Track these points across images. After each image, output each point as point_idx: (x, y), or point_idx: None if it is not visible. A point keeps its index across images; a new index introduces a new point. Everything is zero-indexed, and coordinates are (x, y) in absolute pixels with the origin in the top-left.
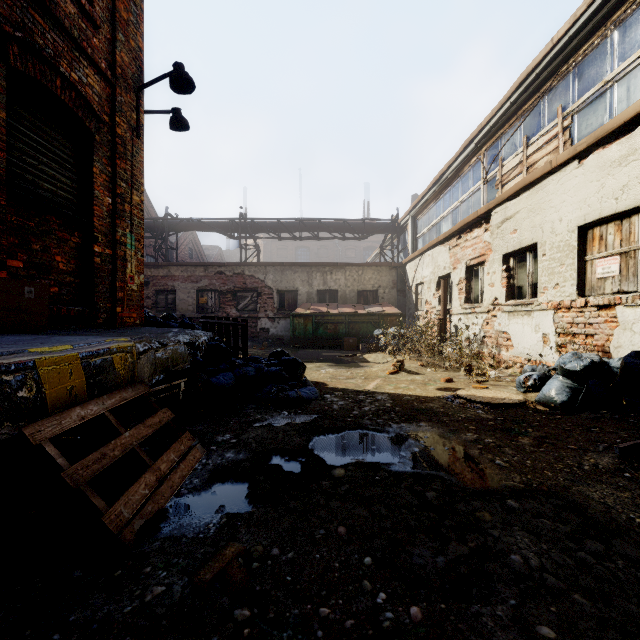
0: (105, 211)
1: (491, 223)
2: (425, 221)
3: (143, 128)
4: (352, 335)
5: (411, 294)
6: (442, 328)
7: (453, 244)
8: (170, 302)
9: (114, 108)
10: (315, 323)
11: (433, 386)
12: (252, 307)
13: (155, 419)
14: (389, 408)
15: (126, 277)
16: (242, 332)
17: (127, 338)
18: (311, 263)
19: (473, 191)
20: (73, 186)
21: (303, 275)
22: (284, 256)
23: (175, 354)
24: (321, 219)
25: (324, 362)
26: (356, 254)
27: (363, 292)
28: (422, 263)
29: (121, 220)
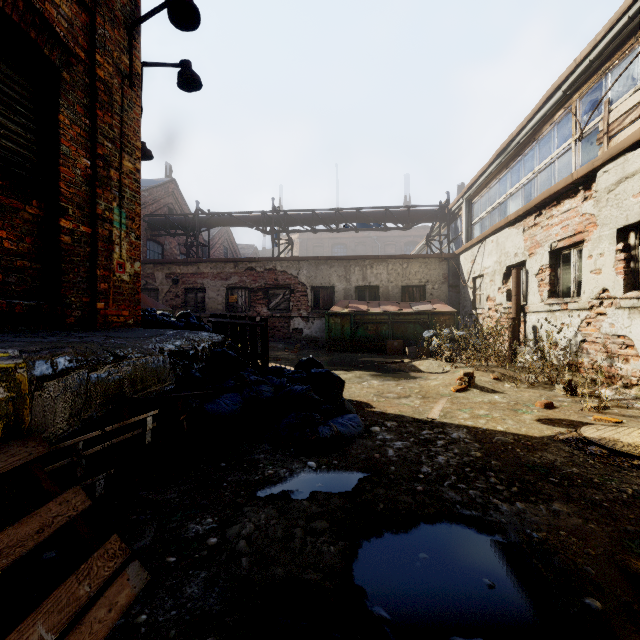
0: (79, 175)
1: (596, 187)
2: (484, 203)
3: (139, 78)
4: (396, 337)
5: (466, 289)
6: (515, 330)
7: (529, 224)
8: (199, 301)
9: (93, 42)
10: (353, 323)
11: (529, 415)
12: (284, 306)
13: (26, 527)
14: (480, 461)
15: (112, 264)
16: (261, 335)
17: (7, 351)
18: (349, 256)
19: (558, 154)
20: (29, 137)
21: (340, 270)
22: (320, 254)
23: (141, 371)
24: (360, 208)
25: (365, 370)
26: (396, 250)
27: (408, 288)
28: (482, 252)
29: (104, 189)
